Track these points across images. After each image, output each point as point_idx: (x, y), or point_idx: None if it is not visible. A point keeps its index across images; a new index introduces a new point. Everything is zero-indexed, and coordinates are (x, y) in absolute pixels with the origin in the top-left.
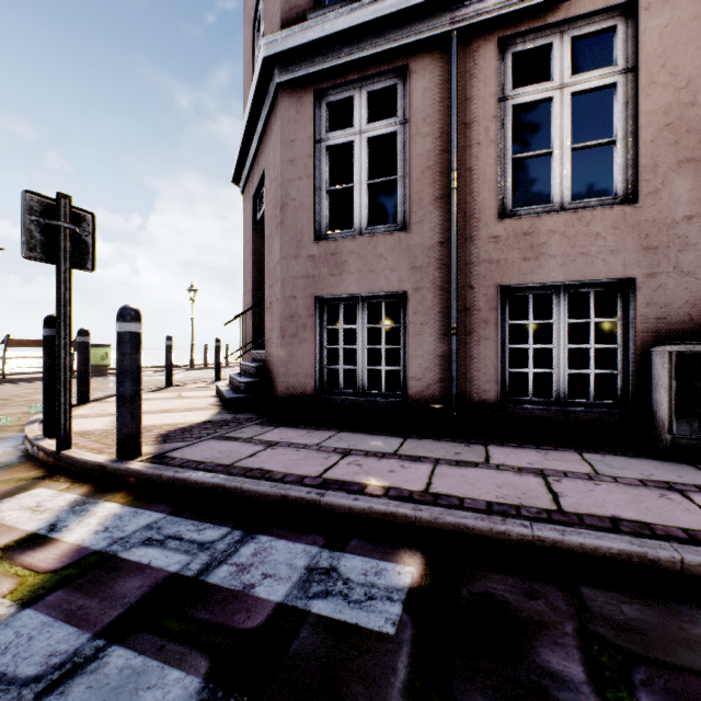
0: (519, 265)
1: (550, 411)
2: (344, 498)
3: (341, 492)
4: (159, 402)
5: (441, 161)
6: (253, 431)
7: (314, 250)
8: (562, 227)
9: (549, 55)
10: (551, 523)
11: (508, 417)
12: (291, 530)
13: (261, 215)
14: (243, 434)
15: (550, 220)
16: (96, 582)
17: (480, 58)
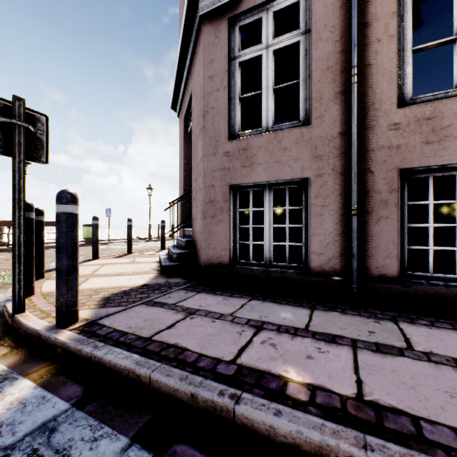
0: (421, 149)
1: (455, 287)
2: (263, 410)
3: (258, 392)
4: (117, 266)
5: (341, 61)
6: (178, 296)
7: (229, 147)
8: None
9: None
10: None
11: (410, 292)
12: (199, 452)
13: (190, 128)
14: (169, 299)
15: (455, 103)
16: None
17: None
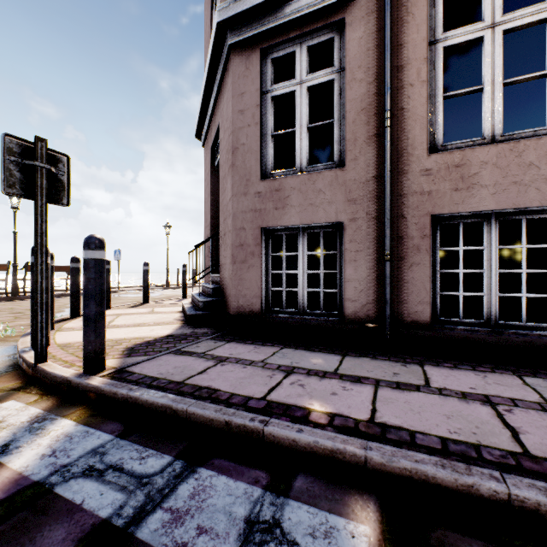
0: (451, 195)
1: (481, 332)
2: (288, 429)
3: (284, 419)
4: (134, 317)
5: (375, 103)
6: (207, 345)
7: (261, 187)
8: (494, 158)
9: (459, 25)
10: (523, 473)
11: (440, 337)
12: (234, 462)
13: (217, 162)
14: (198, 348)
15: (481, 152)
16: (20, 529)
17: (412, 6)
